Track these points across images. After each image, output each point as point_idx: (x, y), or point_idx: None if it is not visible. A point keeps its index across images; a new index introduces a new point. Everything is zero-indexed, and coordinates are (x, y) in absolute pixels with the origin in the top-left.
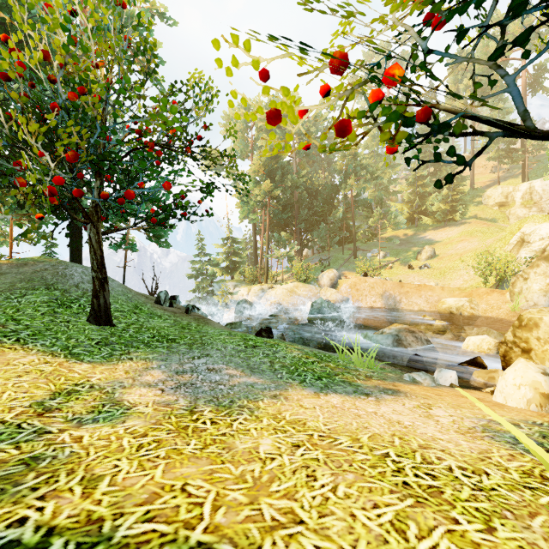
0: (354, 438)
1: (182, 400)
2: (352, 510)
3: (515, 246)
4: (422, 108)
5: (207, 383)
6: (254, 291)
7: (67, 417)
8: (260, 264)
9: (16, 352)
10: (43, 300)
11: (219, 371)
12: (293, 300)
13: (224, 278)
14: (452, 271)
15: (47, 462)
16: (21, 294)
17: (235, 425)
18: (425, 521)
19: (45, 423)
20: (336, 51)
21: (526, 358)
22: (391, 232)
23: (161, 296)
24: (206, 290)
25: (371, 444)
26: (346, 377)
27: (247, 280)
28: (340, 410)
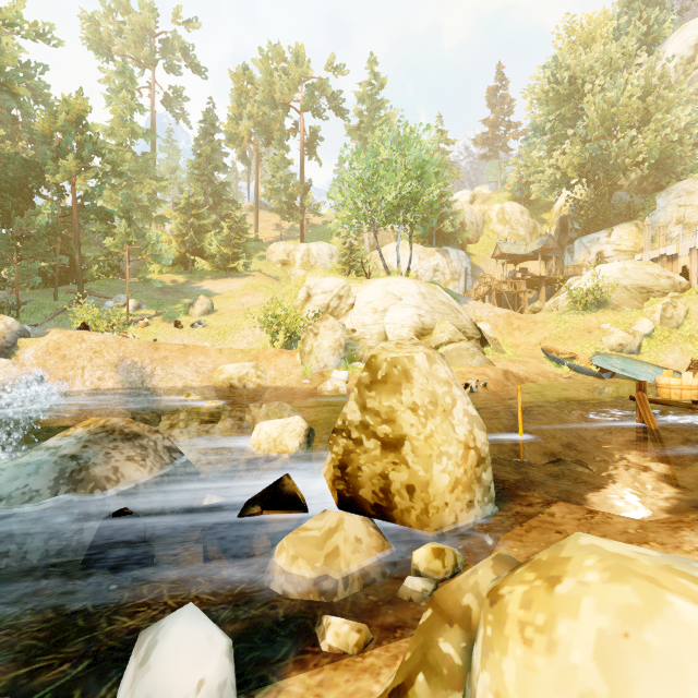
0: None
1: None
2: None
3: (302, 301)
4: None
5: None
6: None
7: None
8: None
9: None
10: None
11: None
12: None
13: None
14: (234, 331)
15: None
16: None
17: None
18: None
19: None
20: None
21: (393, 464)
22: (153, 276)
23: None
24: None
25: None
26: None
27: None
28: None
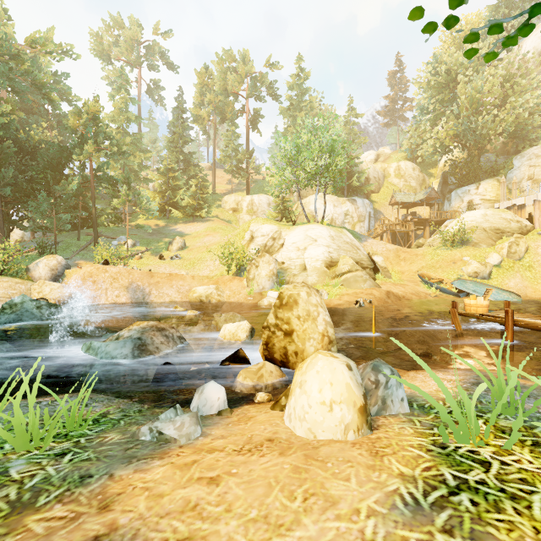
0: None
1: None
2: None
3: (247, 241)
4: None
5: None
6: None
7: None
8: None
9: None
10: None
11: None
12: None
13: None
14: (201, 262)
15: None
16: None
17: None
18: None
19: None
20: None
21: (289, 342)
22: (142, 221)
23: None
24: None
25: None
26: None
27: None
28: None
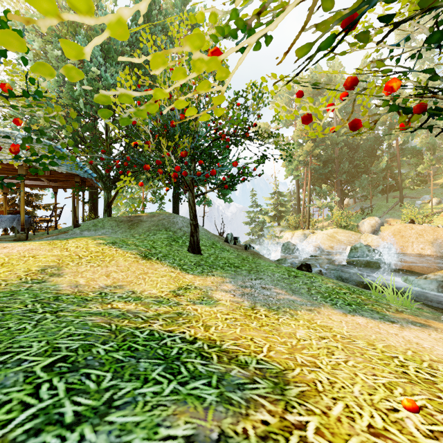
0: (370, 343)
1: (246, 302)
2: (356, 372)
3: None
4: (418, 104)
5: (261, 295)
6: (297, 235)
7: (187, 299)
8: (302, 213)
9: (158, 265)
10: (164, 237)
11: (269, 289)
12: (333, 244)
13: (272, 224)
14: None
15: (185, 315)
16: (154, 233)
17: (280, 320)
18: (411, 390)
19: (179, 300)
20: (348, 77)
21: None
22: None
23: (228, 237)
24: (258, 233)
25: (384, 349)
26: (376, 307)
27: (291, 226)
28: (362, 326)
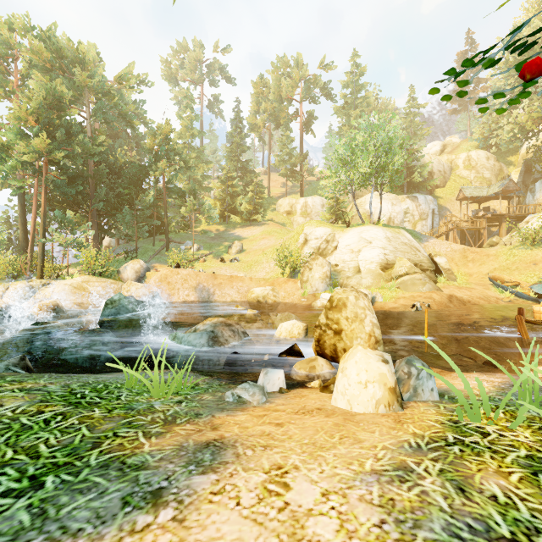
0: None
1: None
2: None
3: (301, 244)
4: None
5: None
6: (14, 290)
7: None
8: (30, 252)
9: None
10: None
11: None
12: (82, 299)
13: None
14: (257, 264)
15: None
16: None
17: None
18: None
19: None
20: None
21: (338, 340)
22: (205, 227)
23: None
24: None
25: None
26: (122, 440)
27: (3, 275)
28: None
